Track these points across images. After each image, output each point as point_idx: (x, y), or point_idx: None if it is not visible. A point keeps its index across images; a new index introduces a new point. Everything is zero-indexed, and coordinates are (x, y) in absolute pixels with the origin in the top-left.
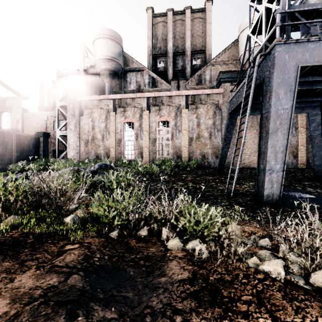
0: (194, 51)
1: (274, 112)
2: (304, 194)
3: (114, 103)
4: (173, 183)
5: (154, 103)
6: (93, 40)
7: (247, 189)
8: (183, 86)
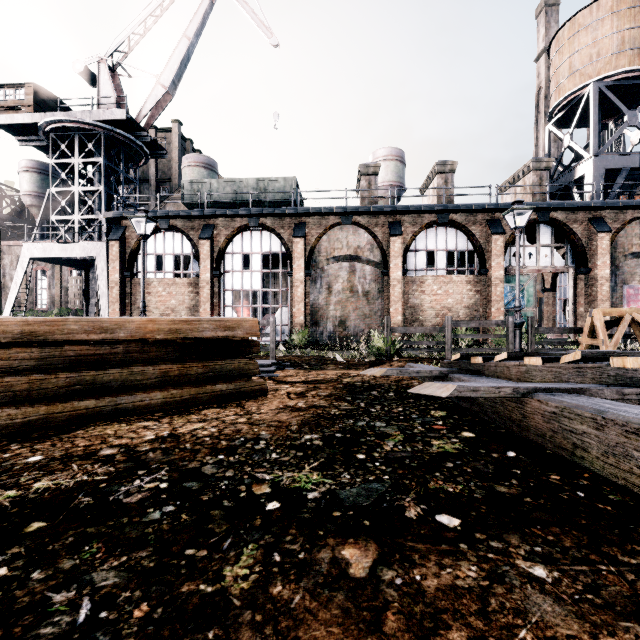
0: (161, 179)
1: (15, 281)
2: None
3: None
4: None
5: None
6: (18, 172)
7: None
8: None
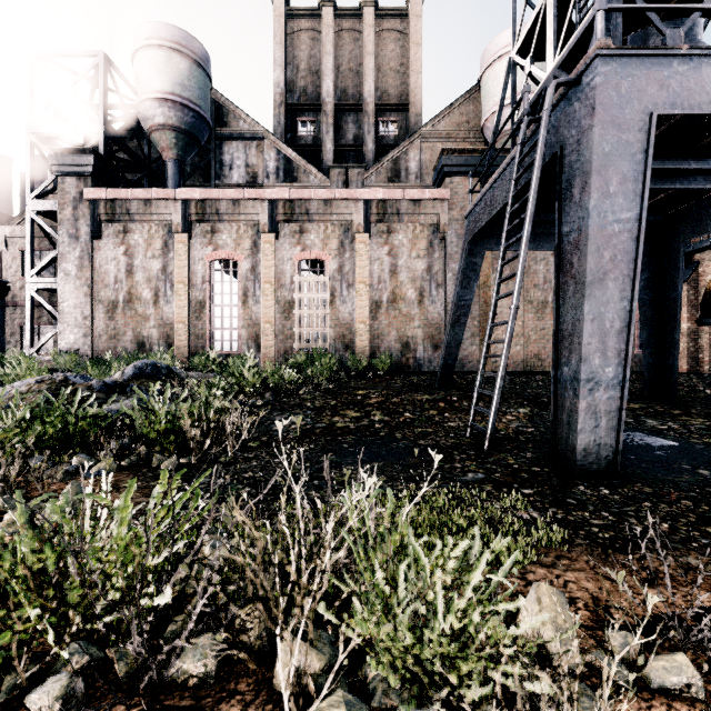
0: (384, 104)
1: (597, 230)
2: (649, 437)
3: (186, 210)
4: (334, 413)
5: (288, 216)
6: (133, 50)
7: (516, 426)
8: (358, 182)
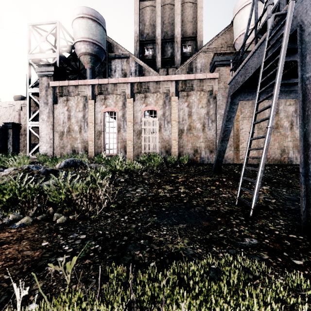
0: (185, 37)
1: None
2: None
3: (93, 89)
4: (159, 187)
5: (139, 90)
6: (72, 20)
7: (263, 197)
8: (172, 74)
